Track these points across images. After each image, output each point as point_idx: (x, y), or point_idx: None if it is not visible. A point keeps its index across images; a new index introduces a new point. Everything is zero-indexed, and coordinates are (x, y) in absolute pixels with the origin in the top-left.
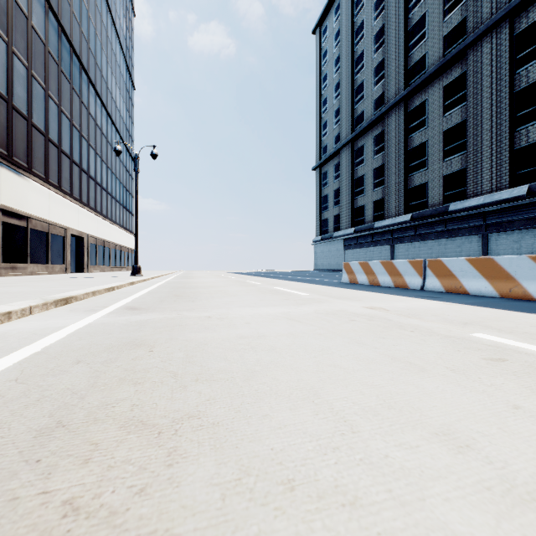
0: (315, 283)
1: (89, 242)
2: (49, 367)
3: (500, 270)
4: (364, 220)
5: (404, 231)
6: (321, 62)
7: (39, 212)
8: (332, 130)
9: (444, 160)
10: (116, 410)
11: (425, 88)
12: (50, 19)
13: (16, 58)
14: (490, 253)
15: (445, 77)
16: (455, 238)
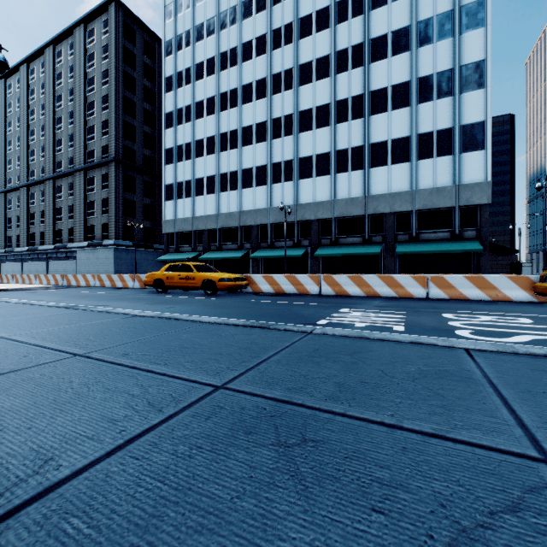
0: None
1: None
2: None
3: None
4: (12, 245)
5: (26, 256)
6: None
7: None
8: None
9: (41, 225)
10: None
11: (35, 186)
12: None
13: None
14: (49, 269)
15: (41, 186)
16: (41, 262)
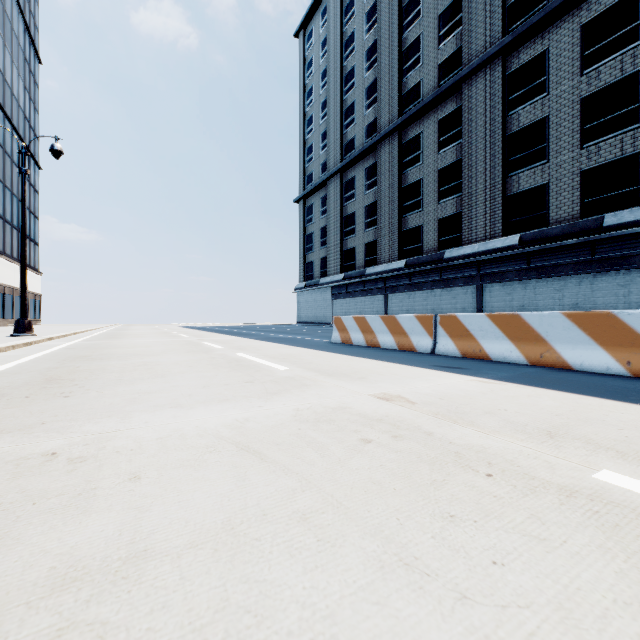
0: (297, 344)
1: None
2: None
3: (528, 330)
4: (355, 265)
5: (399, 279)
6: (305, 73)
7: None
8: (319, 156)
9: (439, 202)
10: None
11: (419, 119)
12: None
13: None
14: (484, 305)
15: (440, 110)
16: (450, 288)
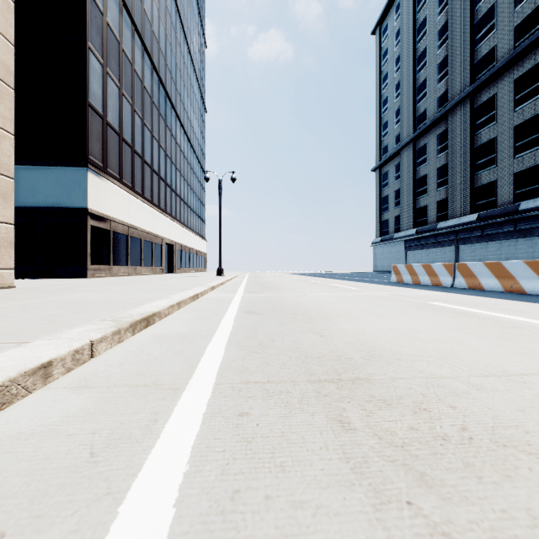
0: (366, 282)
1: (176, 248)
2: (252, 303)
3: (505, 272)
4: (427, 221)
5: (470, 232)
6: (380, 62)
7: (148, 227)
8: (393, 130)
9: (514, 156)
10: (286, 308)
11: (493, 82)
12: (154, 77)
13: (136, 114)
14: None
15: (515, 70)
16: (526, 238)
